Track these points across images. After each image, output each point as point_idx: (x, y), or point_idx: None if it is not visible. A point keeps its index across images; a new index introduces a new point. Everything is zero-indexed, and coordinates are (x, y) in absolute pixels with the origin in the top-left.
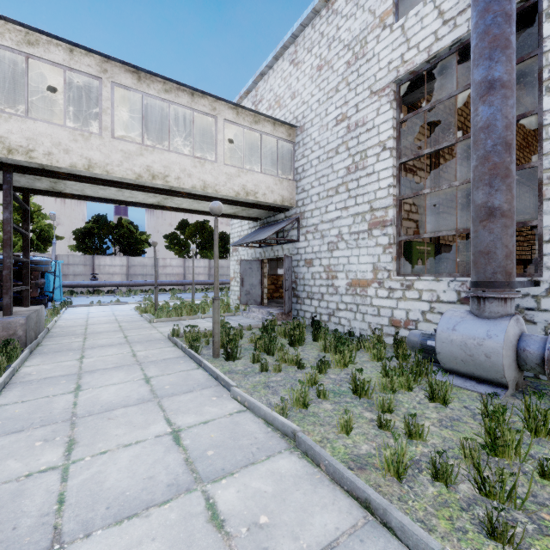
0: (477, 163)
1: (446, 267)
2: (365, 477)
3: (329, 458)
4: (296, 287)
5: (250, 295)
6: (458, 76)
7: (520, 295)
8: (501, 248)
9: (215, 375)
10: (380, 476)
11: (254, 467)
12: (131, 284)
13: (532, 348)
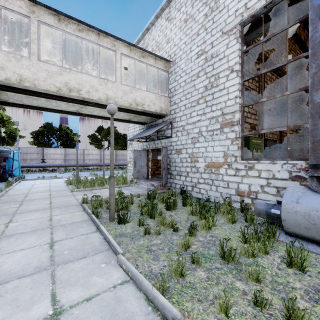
0: (316, 70)
1: (270, 154)
2: None
3: None
4: (169, 167)
5: (140, 172)
6: (284, 20)
7: None
8: None
9: (107, 240)
10: None
11: None
12: (66, 166)
13: None
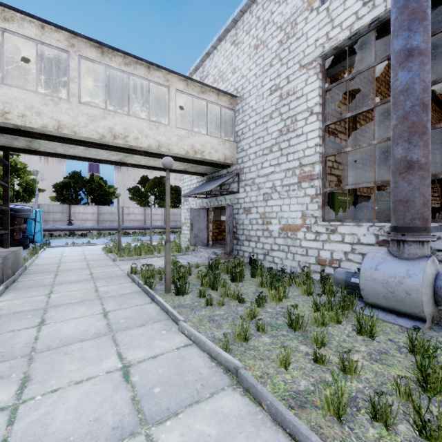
0: (397, 122)
1: (362, 214)
2: (306, 417)
3: (271, 398)
4: (236, 231)
5: (198, 237)
6: (374, 52)
7: (436, 238)
8: (419, 197)
9: (165, 310)
10: (320, 416)
11: (198, 407)
12: (100, 229)
13: None
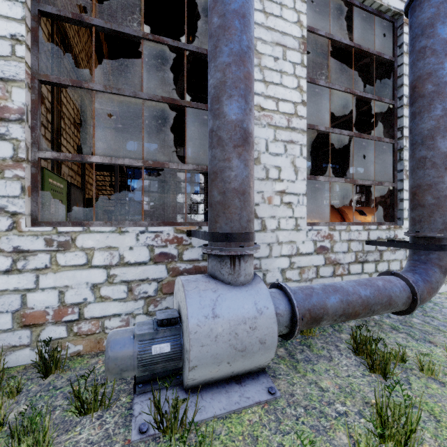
0: (230, 60)
1: (75, 214)
2: None
3: None
4: None
5: None
6: None
7: None
8: (253, 189)
9: None
10: None
11: None
12: None
13: (281, 309)
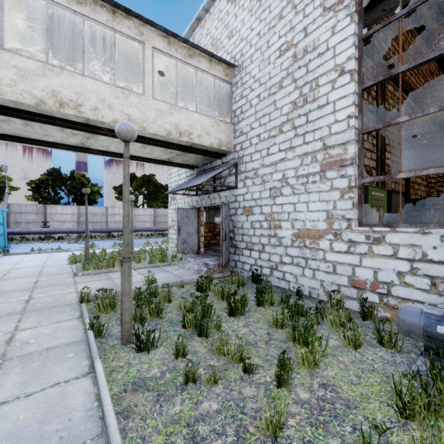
0: None
1: (395, 216)
2: None
3: None
4: (233, 236)
5: (187, 243)
6: None
7: None
8: None
9: (101, 406)
10: None
11: None
12: (80, 231)
13: None
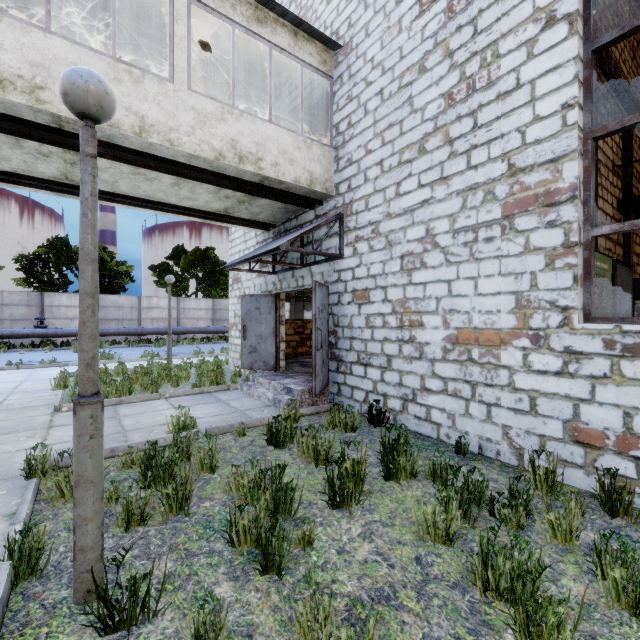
0: None
1: (621, 305)
2: None
3: None
4: (335, 342)
5: (257, 353)
6: None
7: None
8: None
9: None
10: None
11: None
12: None
13: None
